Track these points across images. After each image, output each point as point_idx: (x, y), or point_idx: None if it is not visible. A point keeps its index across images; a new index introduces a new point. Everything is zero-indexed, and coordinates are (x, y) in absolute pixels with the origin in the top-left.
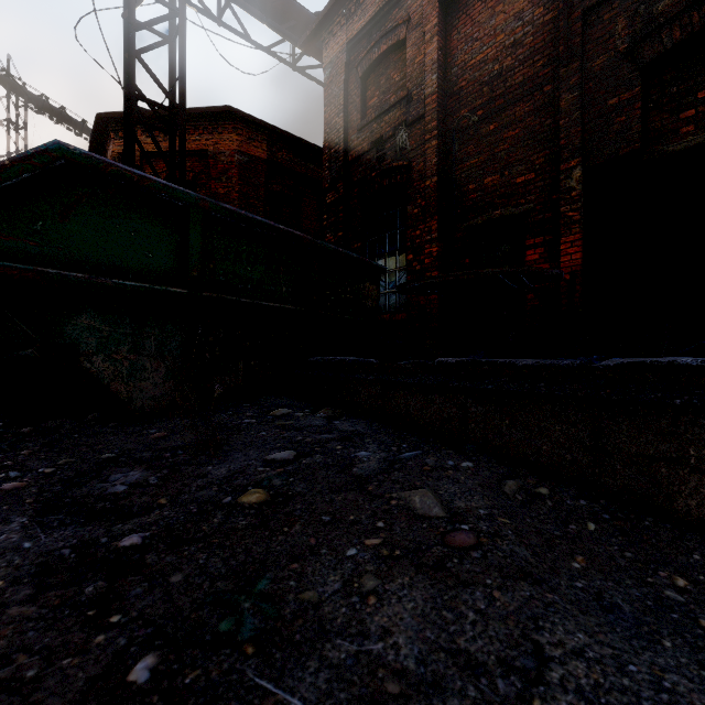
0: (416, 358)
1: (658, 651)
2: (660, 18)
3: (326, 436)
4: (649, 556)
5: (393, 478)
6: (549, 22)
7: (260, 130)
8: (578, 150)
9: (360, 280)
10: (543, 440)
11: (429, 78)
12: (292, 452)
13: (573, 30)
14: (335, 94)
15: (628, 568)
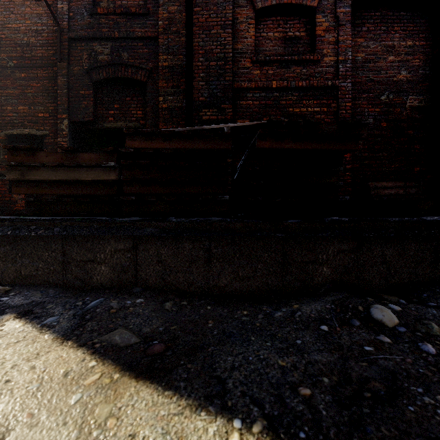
0: None
1: None
2: (98, 63)
3: None
4: None
5: None
6: (56, 32)
7: None
8: (67, 110)
9: None
10: None
11: None
12: None
13: (64, 44)
14: None
15: None
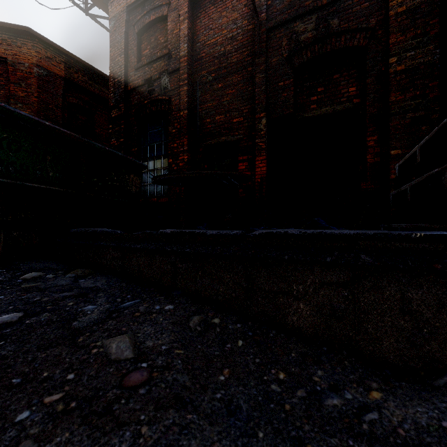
0: (173, 228)
1: (254, 444)
2: (302, 43)
3: (65, 294)
4: (269, 359)
5: (106, 327)
6: (250, 30)
7: (58, 53)
8: (265, 108)
9: (125, 172)
10: (220, 284)
11: (182, 45)
12: (18, 313)
13: (262, 38)
14: (118, 40)
15: (255, 371)
